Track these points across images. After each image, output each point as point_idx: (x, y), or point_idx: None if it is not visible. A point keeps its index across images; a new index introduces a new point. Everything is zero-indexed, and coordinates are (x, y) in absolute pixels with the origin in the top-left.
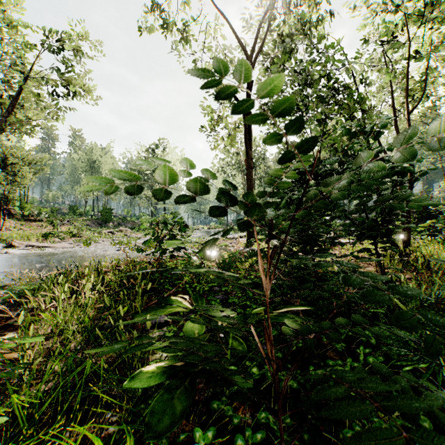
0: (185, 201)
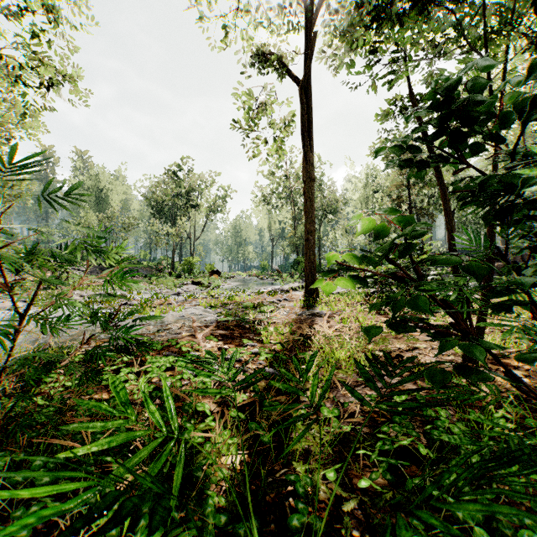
0: None
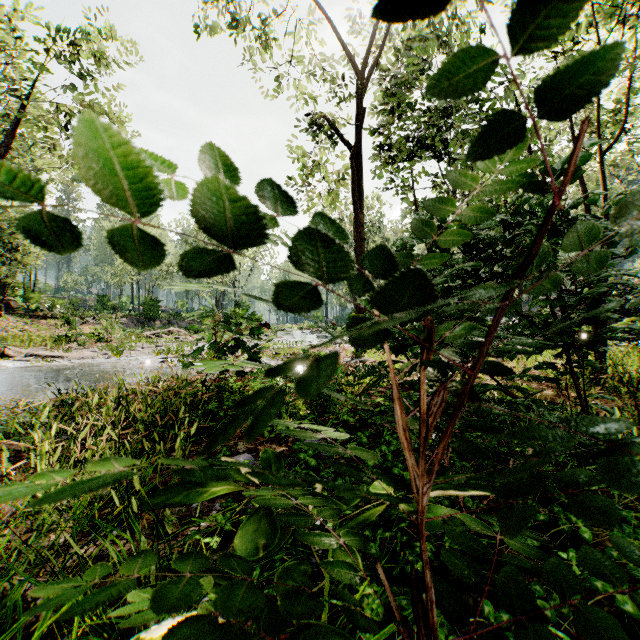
0: (210, 269)
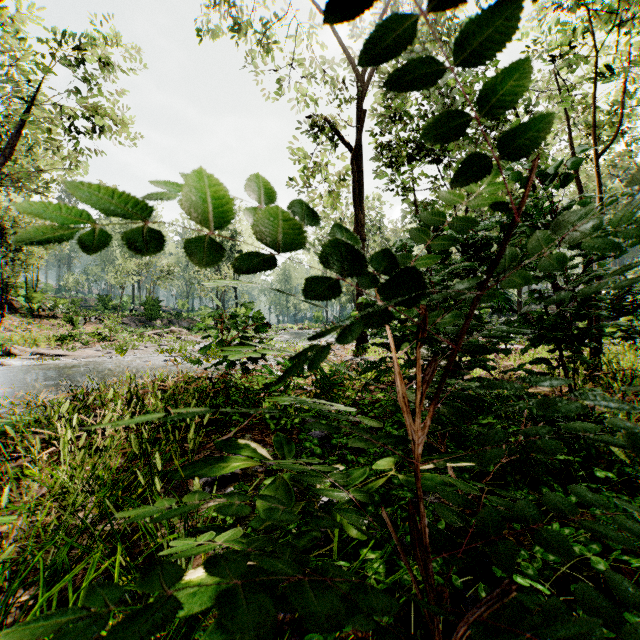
0: (256, 268)
